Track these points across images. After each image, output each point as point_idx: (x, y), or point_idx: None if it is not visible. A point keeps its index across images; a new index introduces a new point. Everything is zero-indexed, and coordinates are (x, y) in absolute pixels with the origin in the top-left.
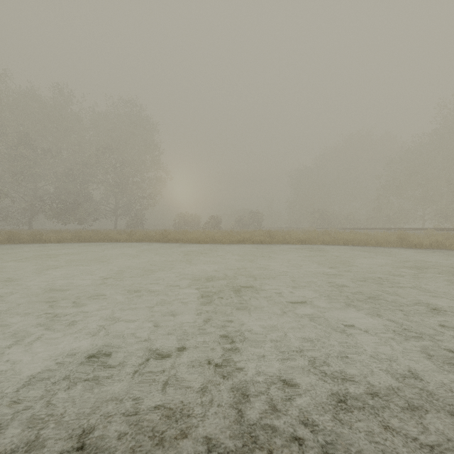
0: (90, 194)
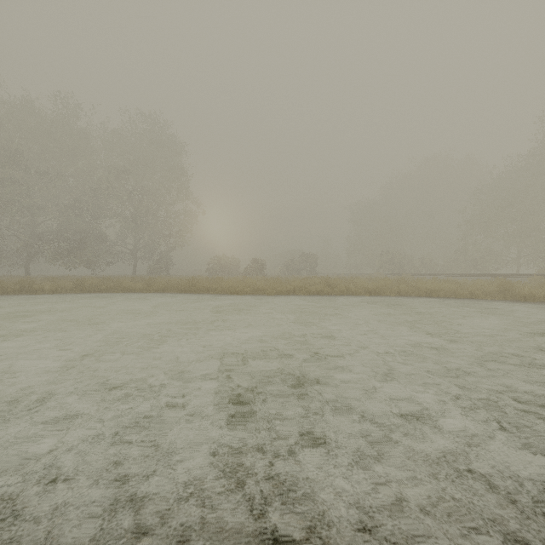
0: (102, 232)
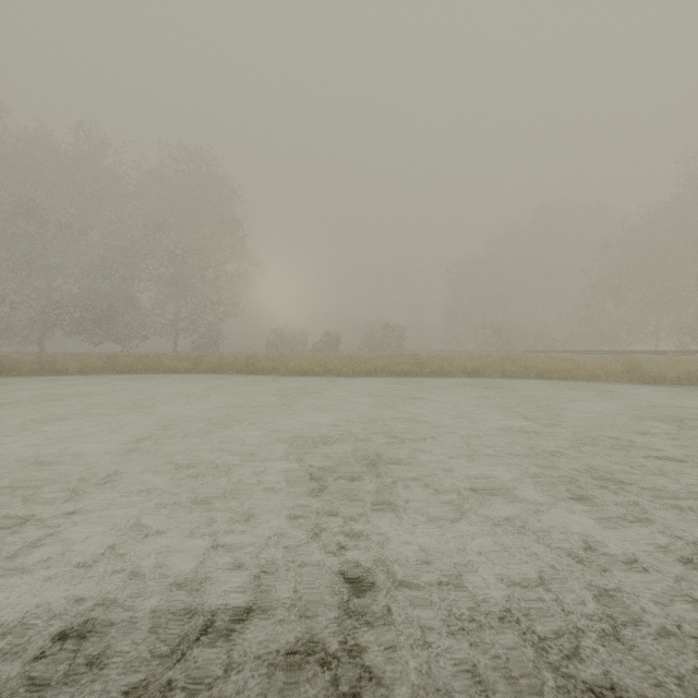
0: (135, 298)
